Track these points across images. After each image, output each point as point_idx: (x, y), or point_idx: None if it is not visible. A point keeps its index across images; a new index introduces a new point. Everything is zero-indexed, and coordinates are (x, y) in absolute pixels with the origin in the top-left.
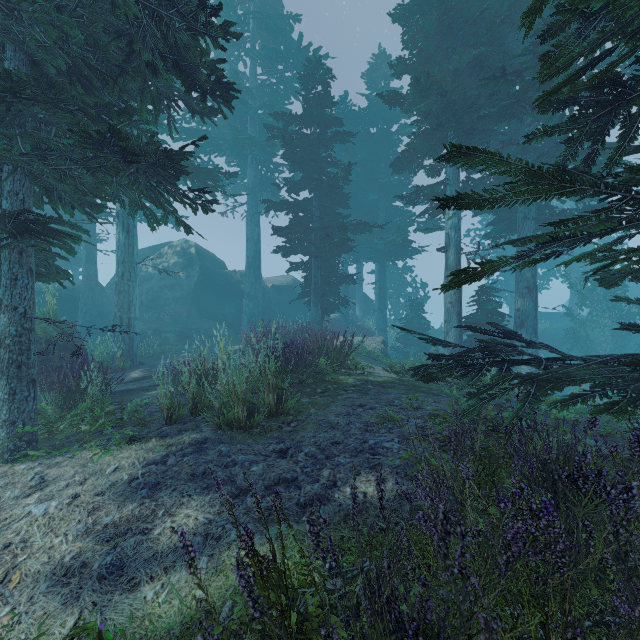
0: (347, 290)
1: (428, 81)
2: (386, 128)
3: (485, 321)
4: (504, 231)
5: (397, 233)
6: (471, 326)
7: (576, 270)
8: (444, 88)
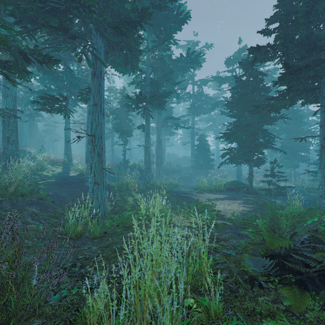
0: None
1: None
2: None
3: None
4: None
5: None
6: None
7: None
8: None
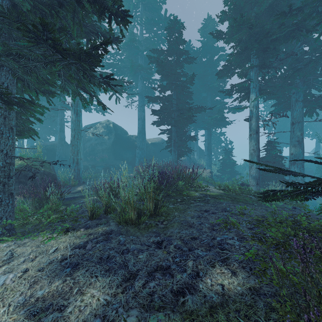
0: (190, 144)
1: (241, 20)
2: (211, 57)
3: (271, 160)
4: (281, 109)
5: (218, 113)
6: (307, 160)
7: (318, 133)
8: (252, 22)
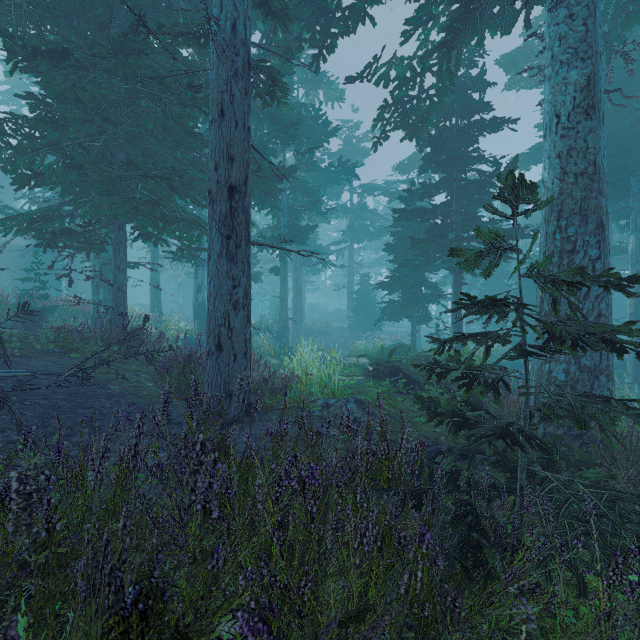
0: None
1: None
2: None
3: None
4: None
5: None
6: None
7: None
8: None
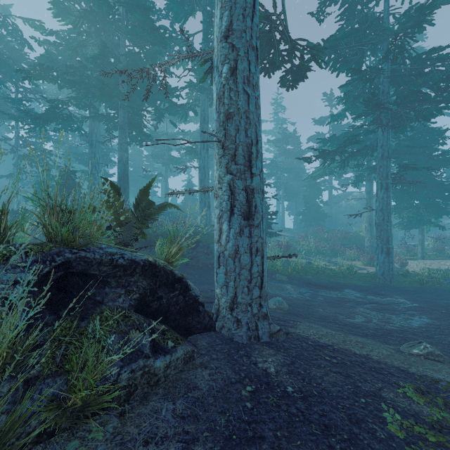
0: None
1: None
2: None
3: None
4: None
5: None
6: None
7: None
8: None
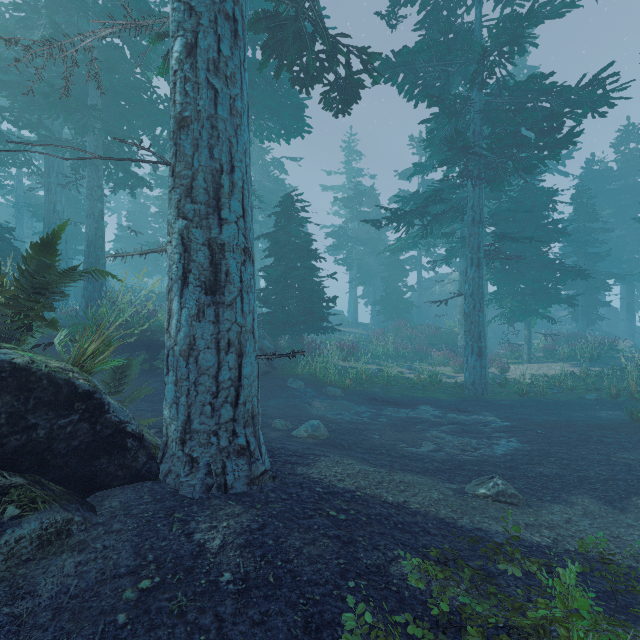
0: None
1: None
2: (634, 184)
3: None
4: None
5: None
6: None
7: None
8: None
